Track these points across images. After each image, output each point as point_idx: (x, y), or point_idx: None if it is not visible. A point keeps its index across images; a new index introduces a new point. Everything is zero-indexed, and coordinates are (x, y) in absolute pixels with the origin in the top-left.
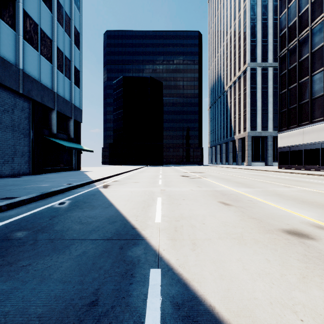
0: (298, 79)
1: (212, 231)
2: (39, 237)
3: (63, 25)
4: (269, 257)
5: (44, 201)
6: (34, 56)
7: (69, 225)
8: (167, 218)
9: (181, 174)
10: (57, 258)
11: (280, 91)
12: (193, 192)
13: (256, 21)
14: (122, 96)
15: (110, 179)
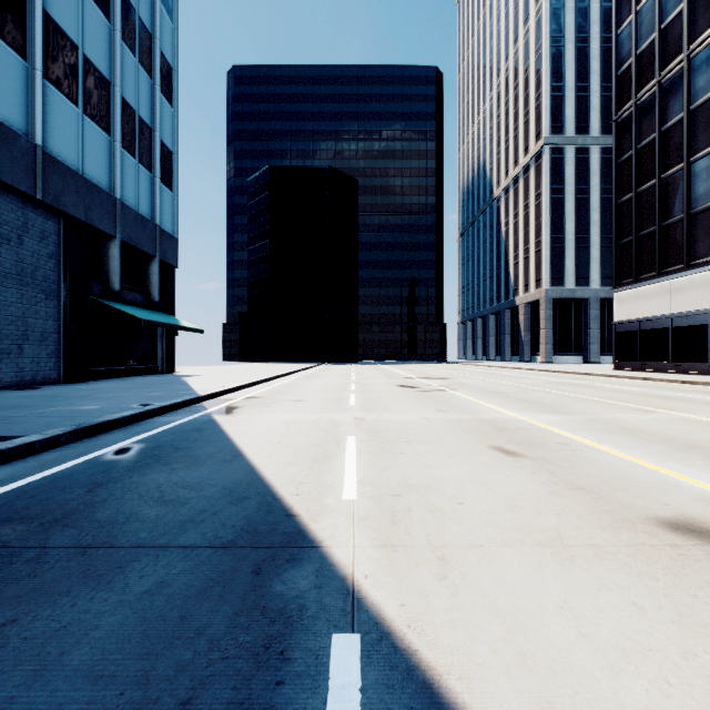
0: (659, 170)
1: (484, 524)
2: (54, 539)
3: (134, 48)
4: (640, 600)
5: (83, 445)
6: (68, 117)
7: (132, 506)
8: (372, 490)
9: (400, 383)
10: (90, 601)
11: (619, 197)
12: (428, 424)
13: (565, 44)
14: (268, 210)
15: (240, 393)
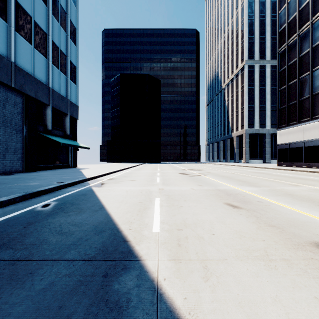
0: (298, 74)
1: (226, 246)
2: None
3: (58, 18)
4: (318, 295)
5: (27, 202)
6: (27, 49)
7: (44, 235)
8: (168, 226)
9: (180, 172)
10: (10, 296)
11: (280, 87)
12: (194, 192)
13: (254, 18)
14: (120, 94)
15: (106, 177)
